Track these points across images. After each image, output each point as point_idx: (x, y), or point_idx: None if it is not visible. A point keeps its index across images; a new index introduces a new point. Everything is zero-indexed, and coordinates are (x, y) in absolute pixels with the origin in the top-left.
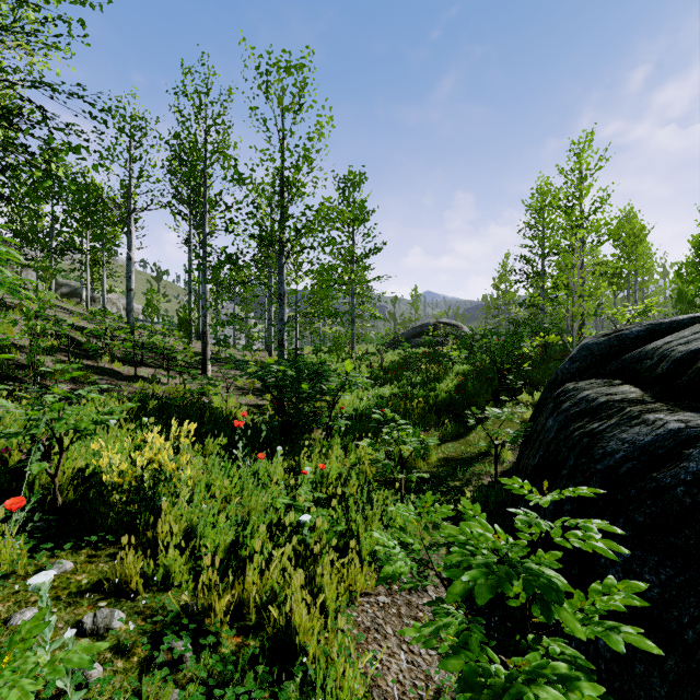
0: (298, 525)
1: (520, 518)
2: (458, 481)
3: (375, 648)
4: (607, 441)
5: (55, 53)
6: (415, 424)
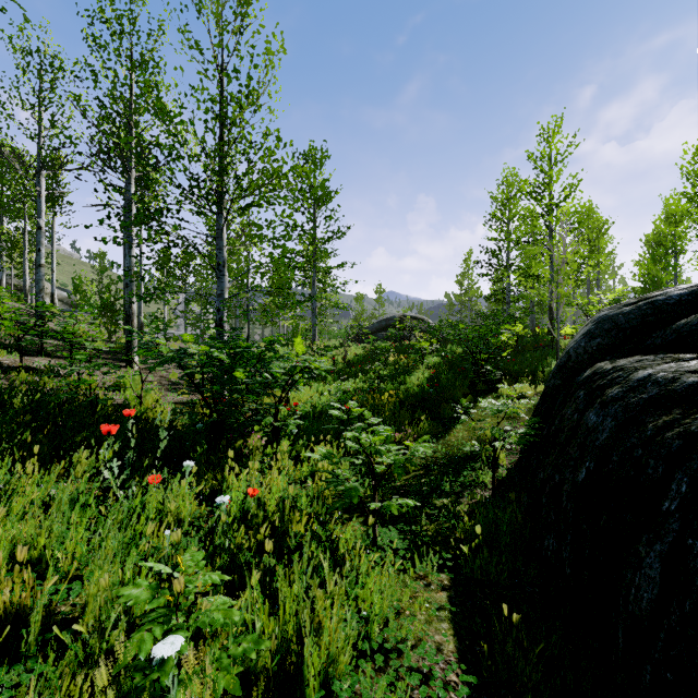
0: None
1: None
2: (447, 499)
3: None
4: None
5: None
6: (385, 423)
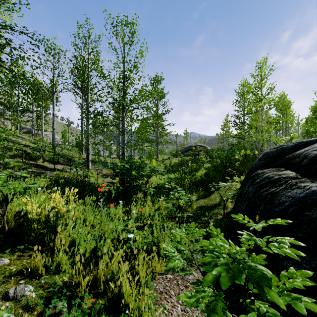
0: (127, 239)
1: (244, 237)
2: (206, 217)
3: (165, 302)
4: (280, 197)
5: (14, 13)
6: (185, 191)
